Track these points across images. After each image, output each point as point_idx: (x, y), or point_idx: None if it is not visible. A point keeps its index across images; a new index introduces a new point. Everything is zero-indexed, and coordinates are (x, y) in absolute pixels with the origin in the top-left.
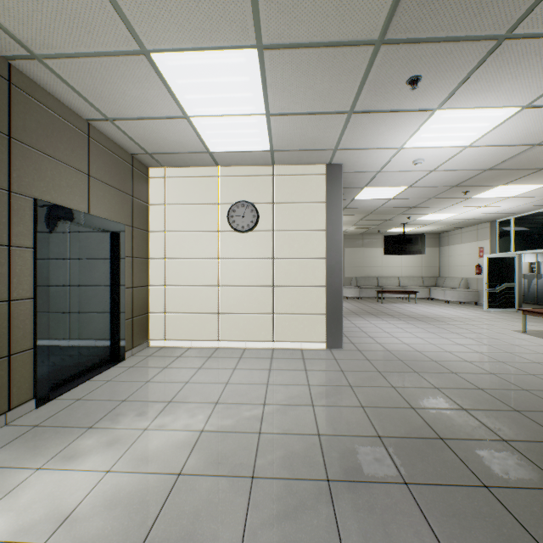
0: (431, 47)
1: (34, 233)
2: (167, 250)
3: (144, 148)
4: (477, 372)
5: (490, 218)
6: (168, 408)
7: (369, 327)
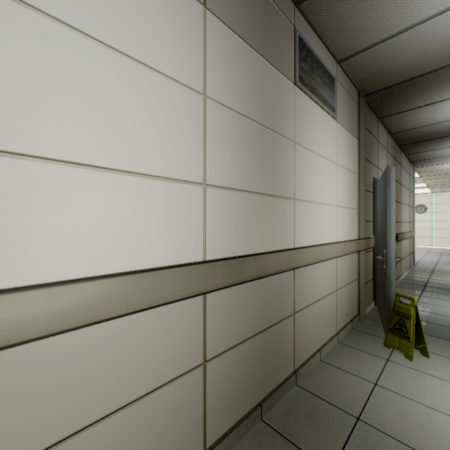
0: None
1: None
2: None
3: None
4: None
5: None
6: None
7: None
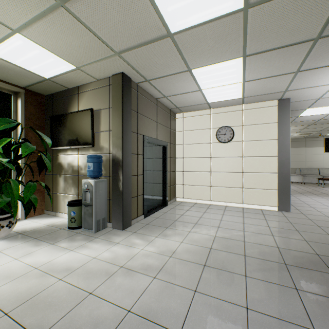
0: None
1: (143, 149)
2: (184, 154)
3: (176, 106)
4: None
5: None
6: (196, 226)
7: (311, 202)
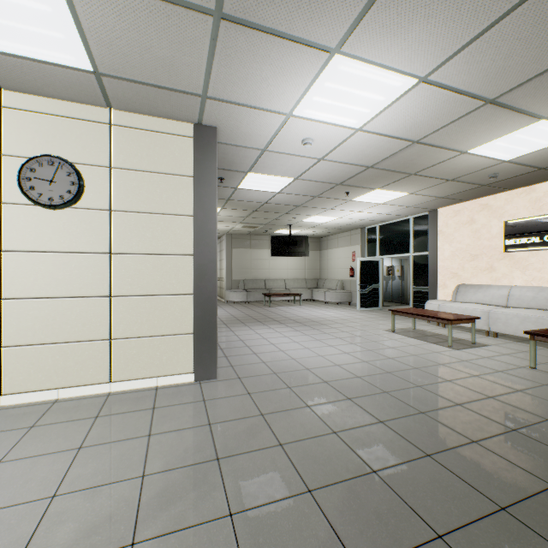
0: None
1: None
2: None
3: None
4: (371, 392)
5: (362, 225)
6: None
7: (254, 339)
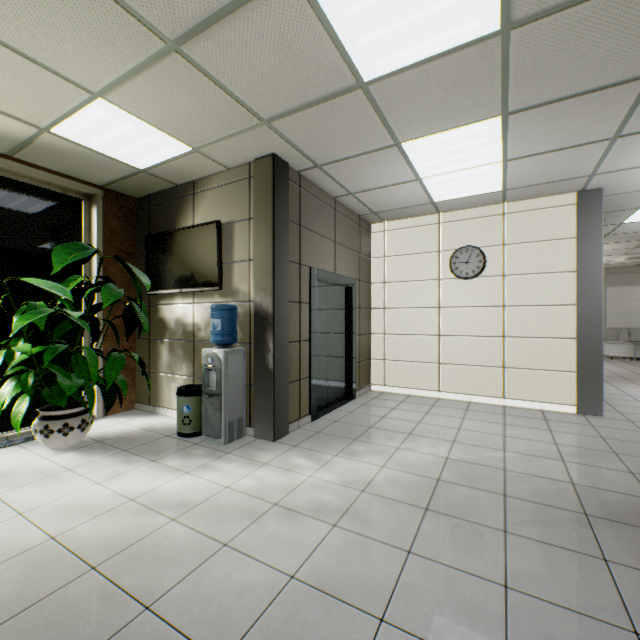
0: None
1: (309, 293)
2: (387, 300)
3: (371, 209)
4: None
5: None
6: (410, 438)
7: None
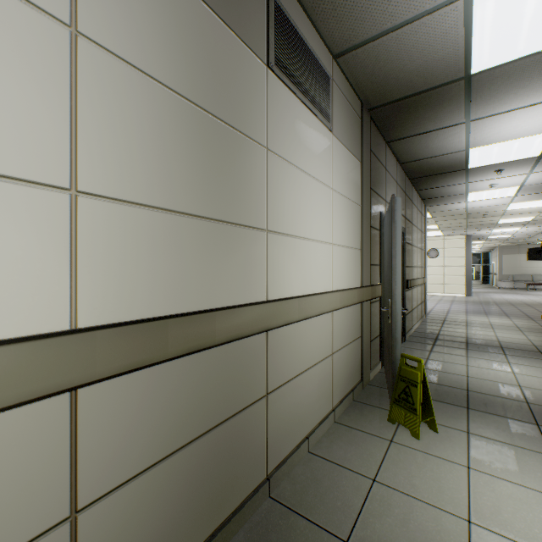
0: (478, 228)
1: None
2: None
3: None
4: (514, 300)
5: None
6: None
7: (493, 295)
